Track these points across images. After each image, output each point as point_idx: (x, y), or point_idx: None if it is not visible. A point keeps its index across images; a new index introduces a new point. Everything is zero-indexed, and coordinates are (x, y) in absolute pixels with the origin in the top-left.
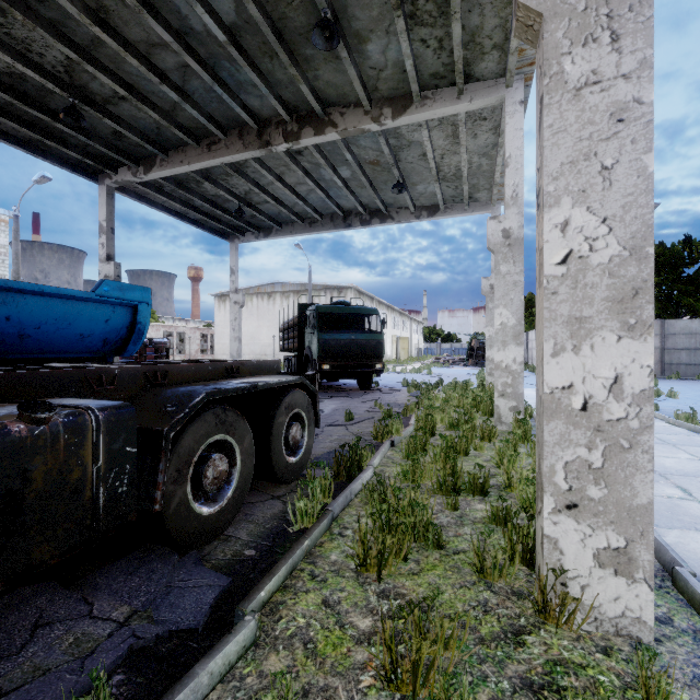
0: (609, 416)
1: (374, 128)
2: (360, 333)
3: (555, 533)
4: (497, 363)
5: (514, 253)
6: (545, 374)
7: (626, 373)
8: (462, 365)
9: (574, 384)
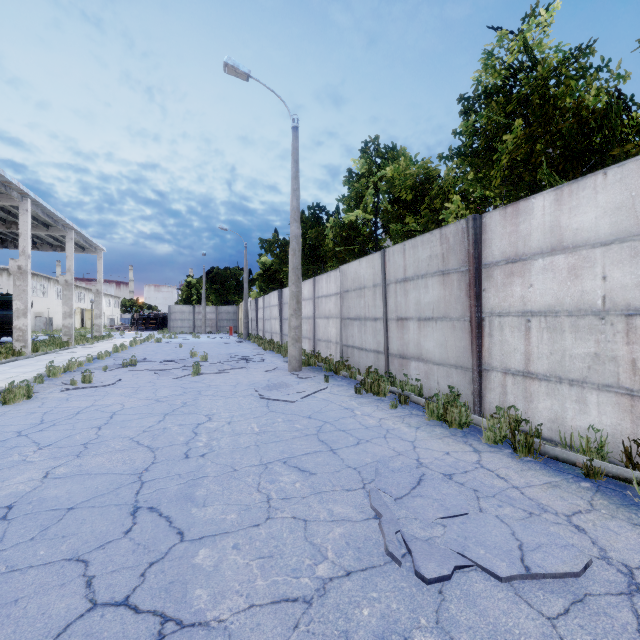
0: (23, 328)
1: (9, 230)
2: (11, 311)
3: (15, 344)
4: (63, 325)
5: (69, 288)
6: (14, 323)
7: (25, 323)
8: (128, 331)
9: (18, 325)
